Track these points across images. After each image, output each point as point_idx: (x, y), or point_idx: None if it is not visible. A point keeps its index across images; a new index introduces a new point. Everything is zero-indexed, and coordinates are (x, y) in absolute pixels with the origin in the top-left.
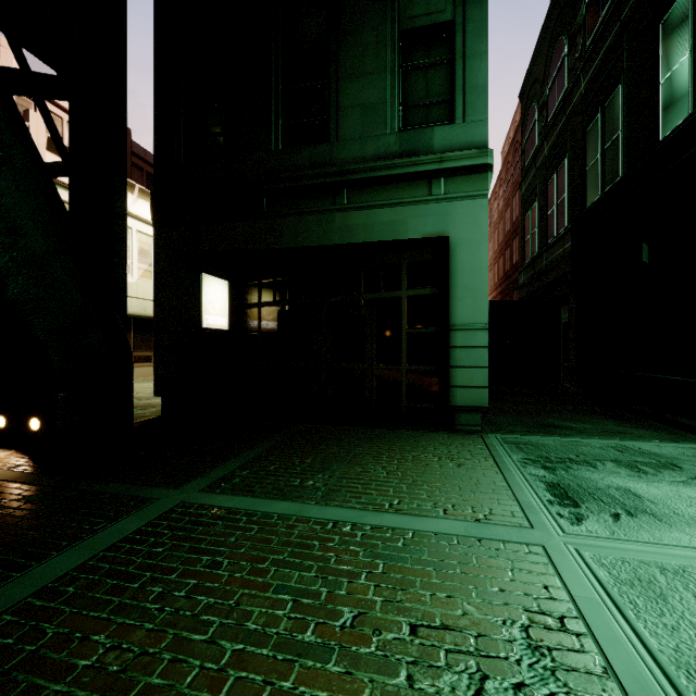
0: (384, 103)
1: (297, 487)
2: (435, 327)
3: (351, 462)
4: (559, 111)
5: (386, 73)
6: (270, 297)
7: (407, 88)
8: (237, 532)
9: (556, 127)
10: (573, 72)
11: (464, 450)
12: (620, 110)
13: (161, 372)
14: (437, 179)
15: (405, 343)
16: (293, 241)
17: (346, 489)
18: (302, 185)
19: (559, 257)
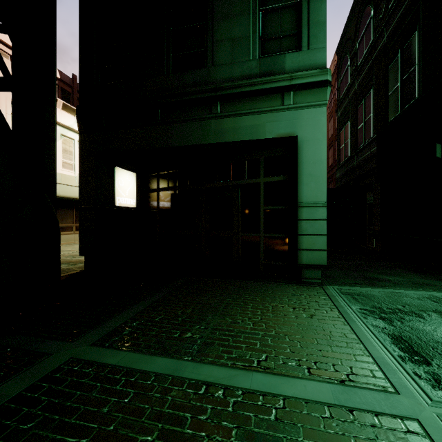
0: (248, 37)
1: (176, 340)
2: (285, 205)
3: (223, 313)
4: (367, 57)
5: (249, 14)
6: (165, 184)
7: (265, 26)
8: (112, 399)
9: (364, 68)
10: (378, 28)
11: (312, 301)
12: (417, 49)
13: (84, 238)
14: (288, 93)
15: (262, 216)
16: (180, 141)
17: (218, 343)
18: (187, 99)
19: (367, 157)
